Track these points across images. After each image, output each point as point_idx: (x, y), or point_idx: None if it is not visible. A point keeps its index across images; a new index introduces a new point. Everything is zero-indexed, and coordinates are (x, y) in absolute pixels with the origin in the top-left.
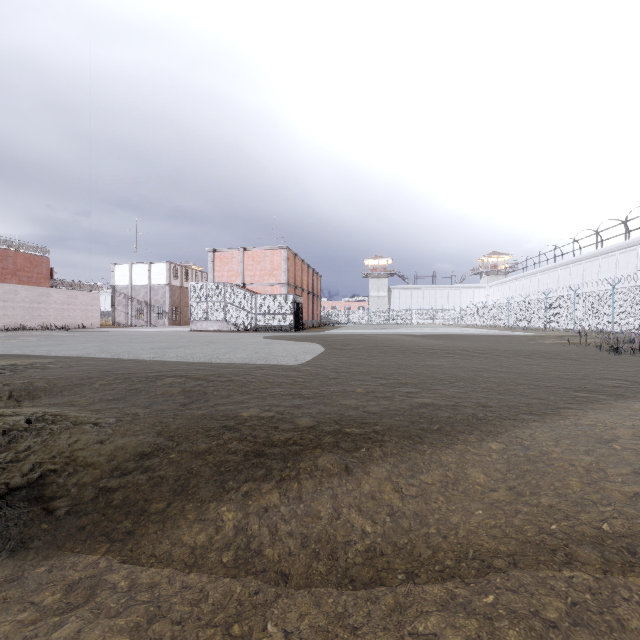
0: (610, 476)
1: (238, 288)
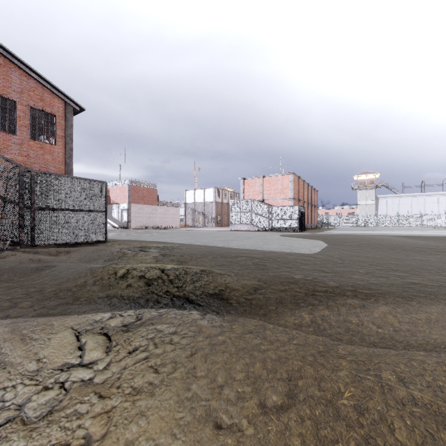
0: None
1: (260, 202)
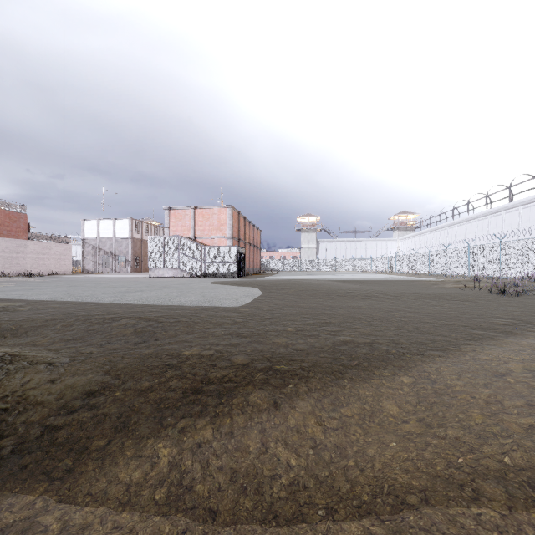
0: (507, 408)
1: (190, 241)
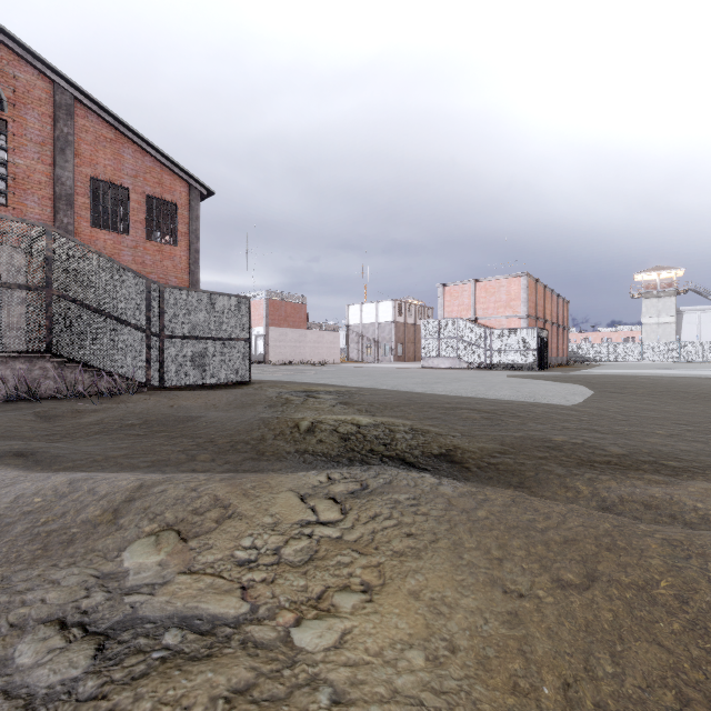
0: None
1: (471, 323)
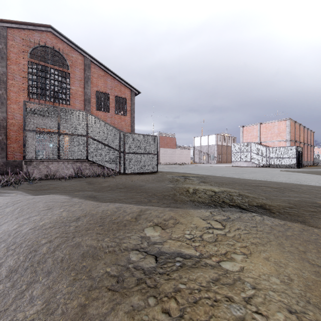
0: None
1: (258, 144)
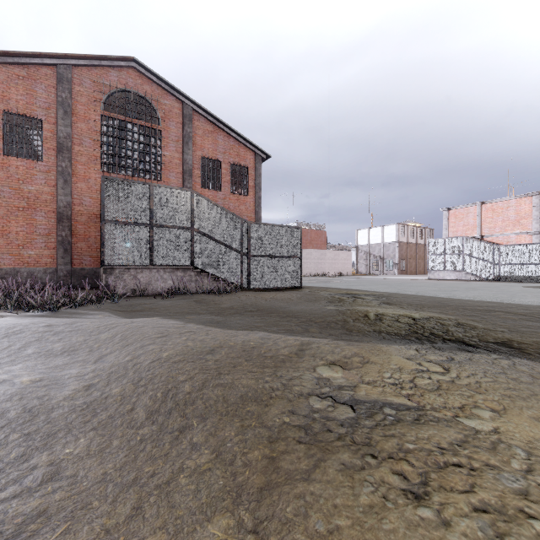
0: None
1: (477, 241)
